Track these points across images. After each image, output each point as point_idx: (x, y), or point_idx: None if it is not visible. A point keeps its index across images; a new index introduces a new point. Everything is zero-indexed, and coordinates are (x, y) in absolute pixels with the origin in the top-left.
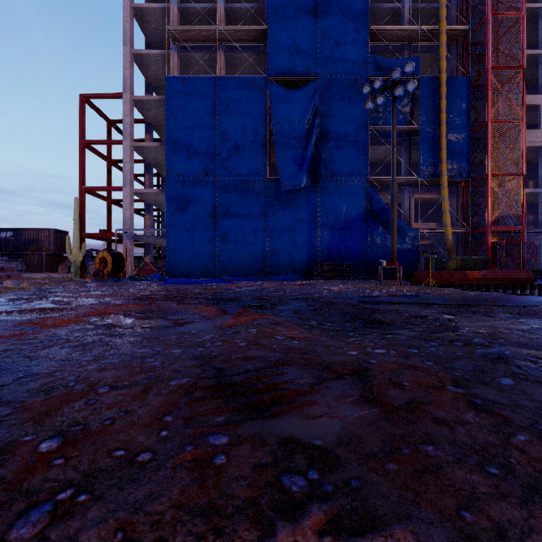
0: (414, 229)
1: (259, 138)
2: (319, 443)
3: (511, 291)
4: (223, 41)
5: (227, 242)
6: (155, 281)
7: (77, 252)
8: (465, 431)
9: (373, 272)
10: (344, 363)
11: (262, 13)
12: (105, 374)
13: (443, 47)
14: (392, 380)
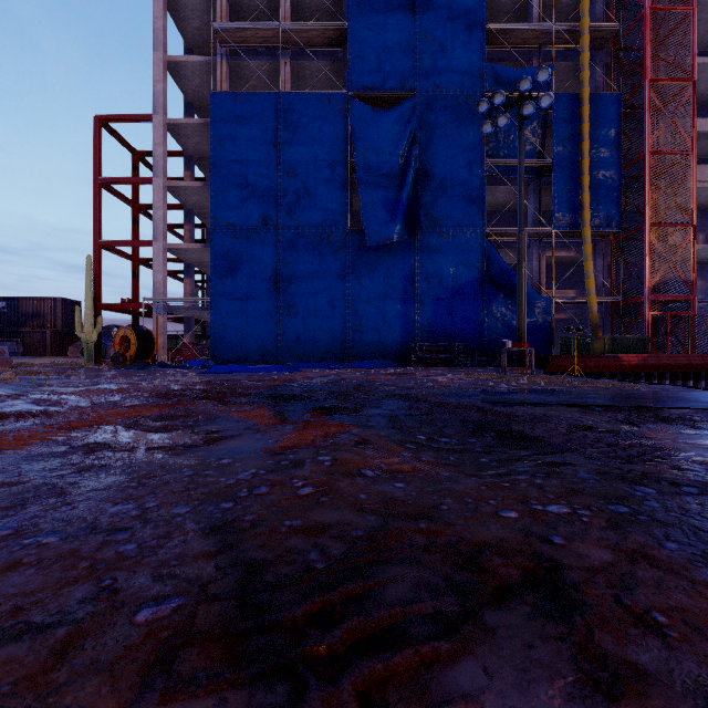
0: (546, 299)
1: (337, 175)
2: None
3: (681, 383)
4: (289, 45)
5: (294, 316)
6: (195, 369)
7: (90, 329)
8: None
9: (490, 356)
10: (502, 546)
11: (341, 7)
12: (6, 584)
13: (585, 53)
14: (624, 605)
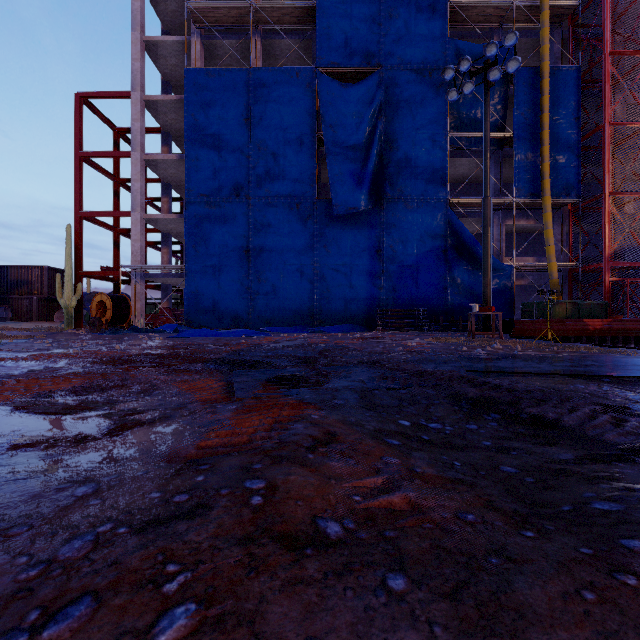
0: (507, 265)
1: (306, 147)
2: None
3: None
4: (260, 24)
5: (264, 282)
6: (168, 333)
7: (70, 295)
8: None
9: (453, 321)
10: None
11: None
12: None
13: (545, 28)
14: None
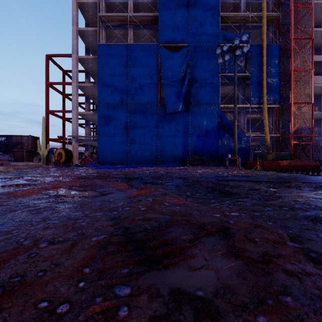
0: (247, 136)
1: (154, 81)
2: (201, 294)
3: (306, 173)
4: (132, 23)
5: (134, 143)
6: (91, 167)
7: (44, 149)
8: (311, 282)
9: (222, 161)
10: (212, 223)
11: (155, 6)
12: (47, 232)
13: (264, 26)
14: (247, 237)
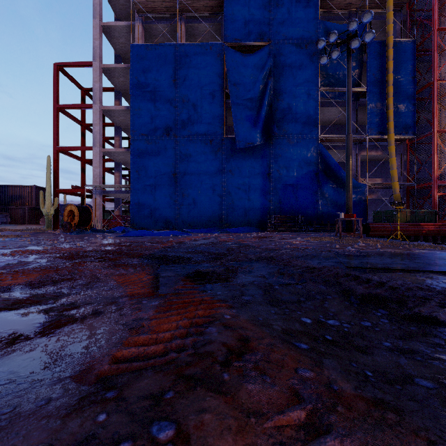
0: (362, 184)
1: (216, 100)
2: None
3: None
4: (184, 13)
5: (187, 196)
6: (118, 233)
7: (49, 206)
8: None
9: (323, 224)
10: None
11: None
12: None
13: (390, 12)
14: None
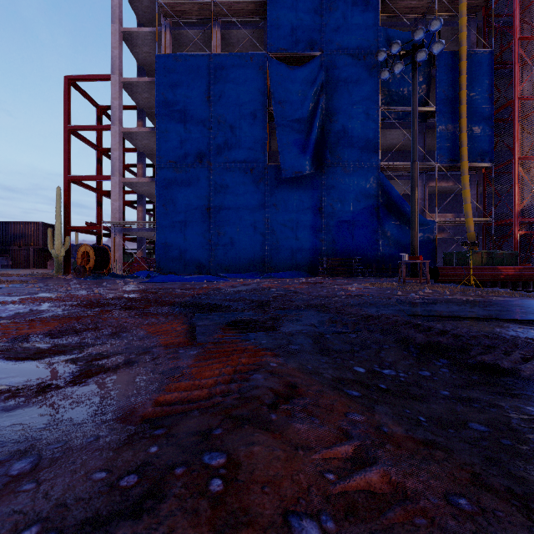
0: (430, 221)
1: (258, 120)
2: None
3: None
4: (219, 17)
5: (223, 235)
6: (142, 278)
7: (59, 246)
8: None
9: (384, 268)
10: None
11: None
12: None
13: (463, 17)
14: None
